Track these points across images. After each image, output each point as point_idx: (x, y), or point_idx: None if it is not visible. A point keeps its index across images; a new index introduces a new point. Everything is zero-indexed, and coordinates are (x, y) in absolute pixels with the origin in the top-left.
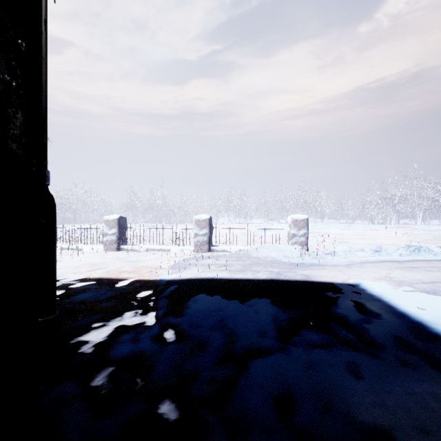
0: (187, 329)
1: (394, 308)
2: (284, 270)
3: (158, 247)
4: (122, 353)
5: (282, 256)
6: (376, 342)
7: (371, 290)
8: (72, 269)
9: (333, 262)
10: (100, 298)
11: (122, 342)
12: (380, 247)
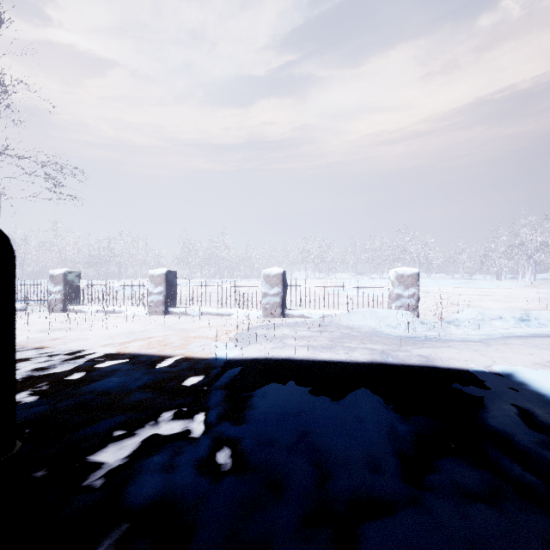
0: (252, 448)
1: None
2: (391, 347)
3: (215, 310)
4: (145, 496)
5: (385, 326)
6: None
7: (537, 385)
8: (104, 340)
9: (460, 335)
10: (131, 386)
11: (149, 470)
12: (528, 314)
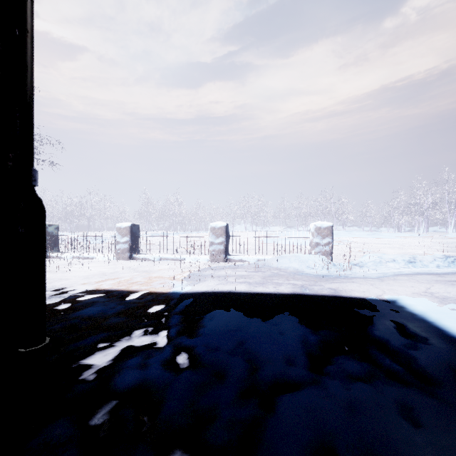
0: (203, 352)
1: (443, 331)
2: (309, 283)
3: (171, 256)
4: (127, 383)
5: (305, 267)
6: (429, 376)
7: (412, 308)
8: (82, 280)
9: (362, 274)
10: (108, 313)
11: (128, 368)
12: (414, 258)
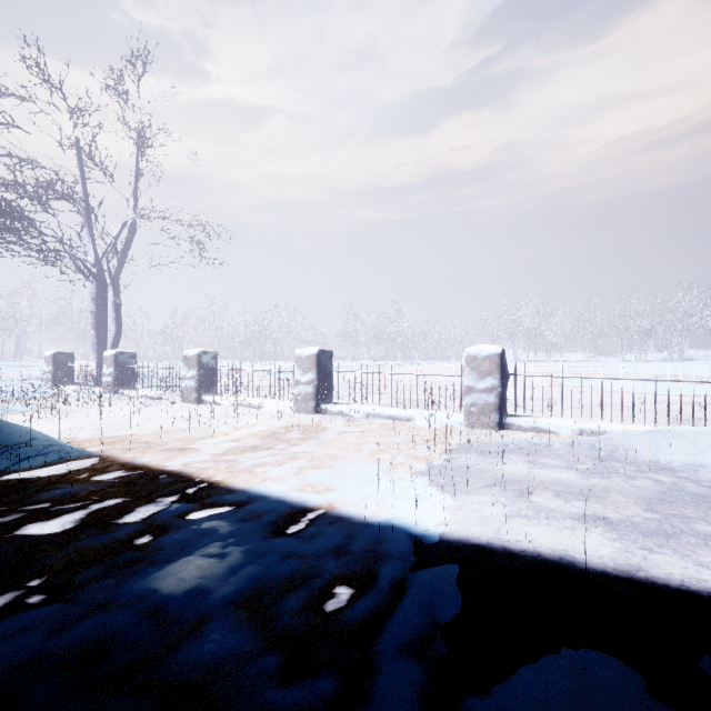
0: None
1: None
2: None
3: (388, 410)
4: None
5: None
6: None
7: None
8: (222, 456)
9: None
10: (214, 597)
11: None
12: None
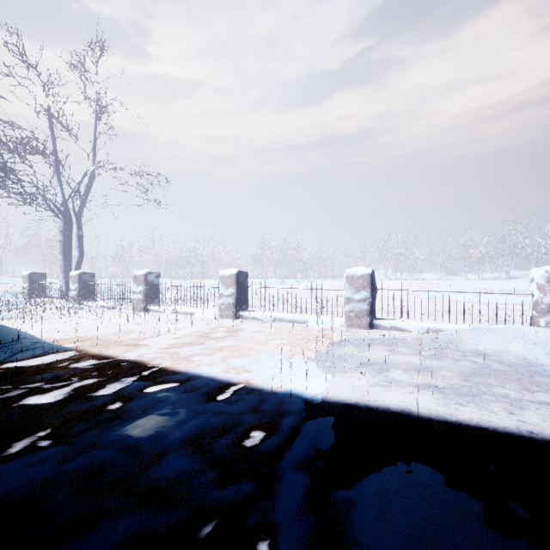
0: None
1: None
2: None
3: (289, 316)
4: None
5: (544, 355)
6: None
7: None
8: (167, 349)
9: None
10: (169, 439)
11: None
12: None
